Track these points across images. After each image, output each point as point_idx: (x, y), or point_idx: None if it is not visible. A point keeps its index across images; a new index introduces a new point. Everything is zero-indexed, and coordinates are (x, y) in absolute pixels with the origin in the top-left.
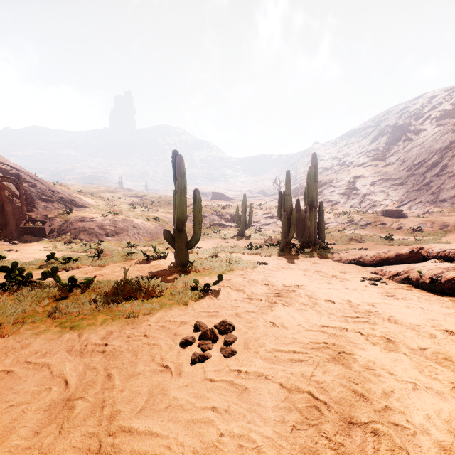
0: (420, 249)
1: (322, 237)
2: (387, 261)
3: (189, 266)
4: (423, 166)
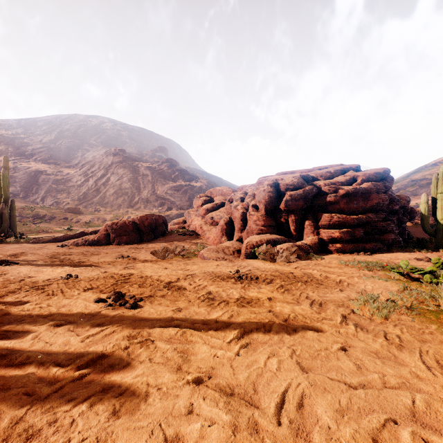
0: (84, 231)
1: (14, 230)
2: (70, 238)
3: None
4: (96, 175)
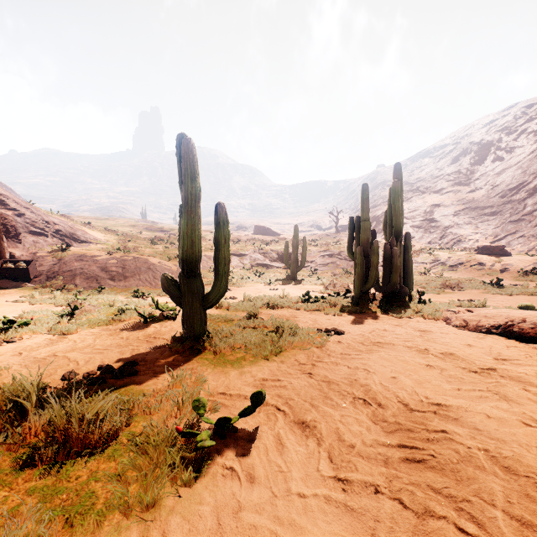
0: None
1: (409, 284)
2: None
3: (206, 339)
4: (522, 190)
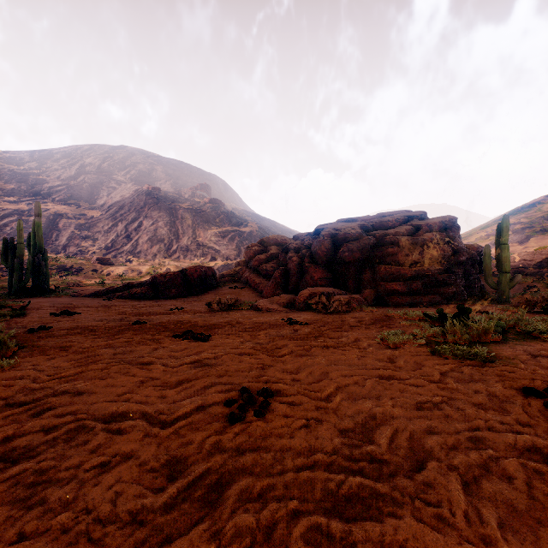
0: (129, 284)
1: (47, 283)
2: (113, 291)
3: None
4: (126, 218)
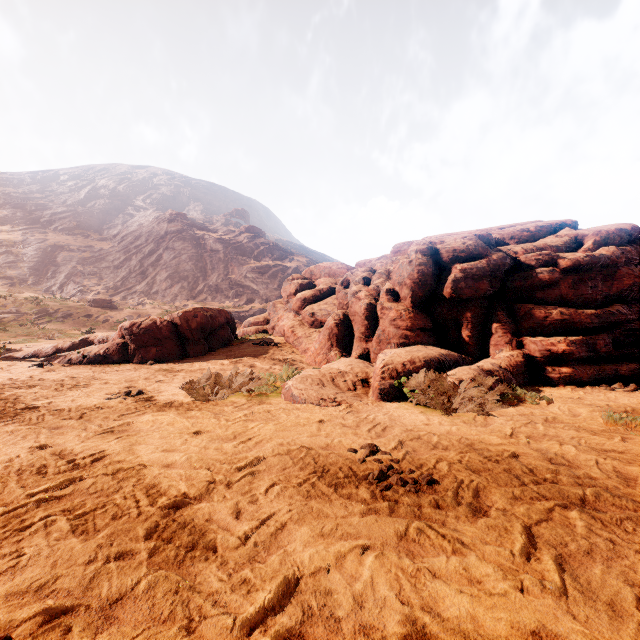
0: (89, 338)
1: None
2: (63, 350)
3: None
4: (141, 251)
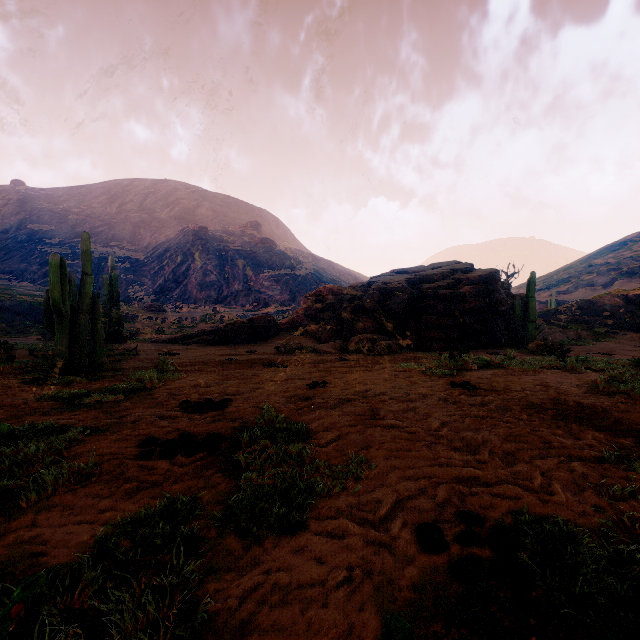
0: (200, 331)
1: None
2: (187, 338)
3: None
4: (172, 261)
